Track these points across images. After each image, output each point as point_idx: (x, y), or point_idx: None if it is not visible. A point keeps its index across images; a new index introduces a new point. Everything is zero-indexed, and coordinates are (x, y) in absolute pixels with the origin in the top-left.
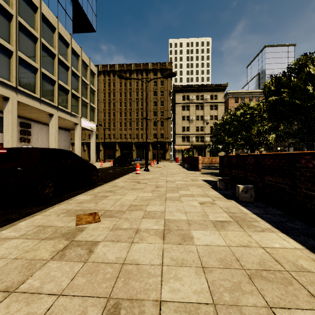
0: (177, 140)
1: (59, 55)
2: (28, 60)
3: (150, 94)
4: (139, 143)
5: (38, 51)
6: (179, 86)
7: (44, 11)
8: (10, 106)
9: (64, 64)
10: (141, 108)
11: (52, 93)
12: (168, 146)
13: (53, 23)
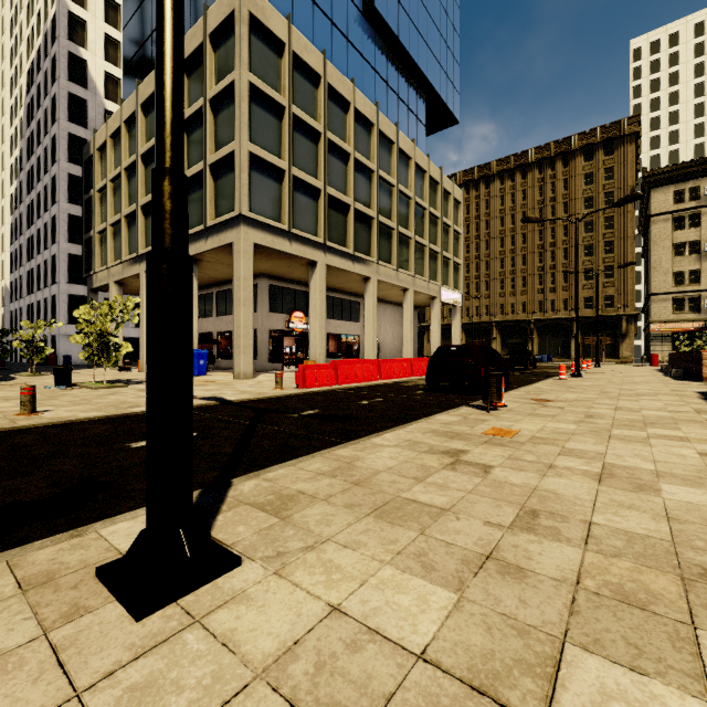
0: (656, 309)
1: (415, 197)
2: (386, 222)
3: (574, 208)
4: (546, 322)
5: (394, 205)
6: (663, 169)
7: (400, 143)
8: (372, 288)
9: (420, 207)
10: (552, 242)
11: (407, 257)
12: (626, 326)
13: (409, 154)
